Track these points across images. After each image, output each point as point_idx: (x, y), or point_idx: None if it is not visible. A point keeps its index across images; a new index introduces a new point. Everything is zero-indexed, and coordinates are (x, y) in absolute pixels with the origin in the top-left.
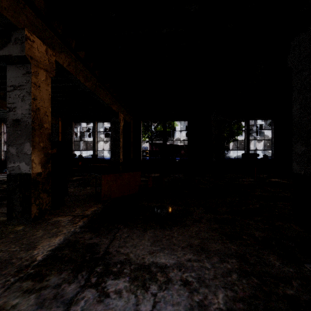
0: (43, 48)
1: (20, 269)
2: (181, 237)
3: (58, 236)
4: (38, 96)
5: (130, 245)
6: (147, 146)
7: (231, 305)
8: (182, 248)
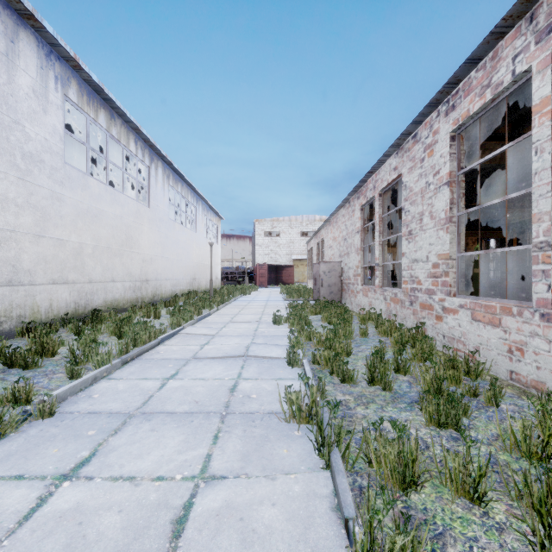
0: None
1: None
2: None
3: None
4: None
5: None
6: None
7: None
8: None
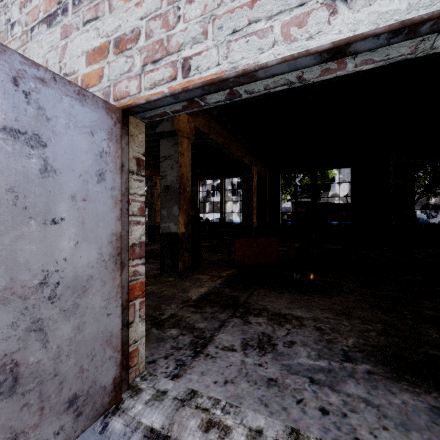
0: (186, 118)
1: (183, 301)
2: (321, 302)
3: (203, 288)
4: (183, 163)
5: (267, 300)
6: (289, 205)
7: (359, 346)
8: (321, 310)
